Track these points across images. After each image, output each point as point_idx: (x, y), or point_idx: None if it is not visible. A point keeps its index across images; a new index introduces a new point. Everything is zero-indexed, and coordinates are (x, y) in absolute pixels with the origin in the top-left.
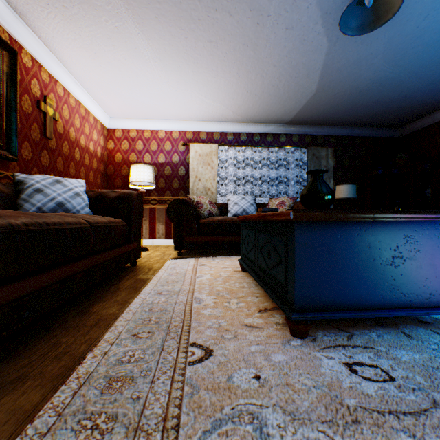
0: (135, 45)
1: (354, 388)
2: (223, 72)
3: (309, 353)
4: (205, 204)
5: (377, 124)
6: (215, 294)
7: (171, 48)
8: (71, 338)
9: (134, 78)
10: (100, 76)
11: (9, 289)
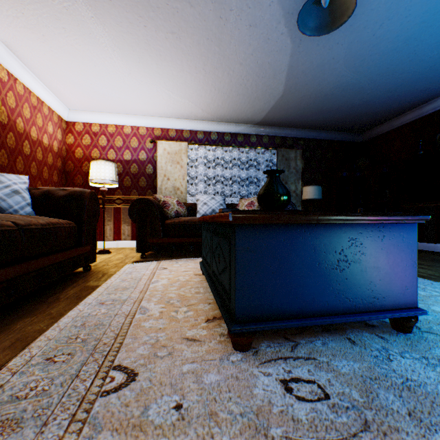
0: (89, 29)
1: (285, 412)
2: (188, 67)
3: (247, 369)
4: (173, 204)
5: (341, 128)
6: (165, 302)
7: (130, 36)
8: None
9: (92, 67)
10: (52, 62)
11: None
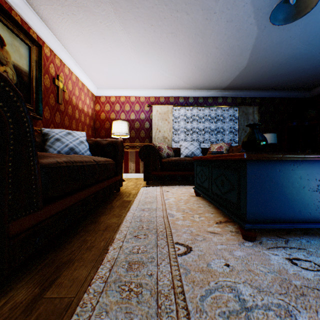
0: (119, 37)
1: (297, 274)
2: (179, 54)
3: (259, 251)
4: (165, 148)
5: (292, 88)
6: (181, 211)
7: (143, 39)
8: (92, 237)
9: (116, 60)
10: (93, 60)
11: (59, 203)
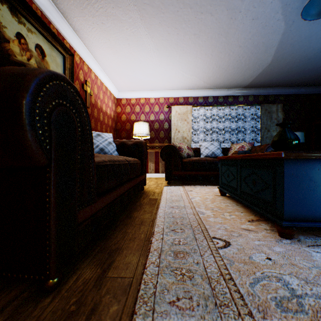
0: (143, 42)
1: None
2: (200, 54)
3: (298, 248)
4: (185, 148)
5: (320, 83)
6: (210, 209)
7: (166, 42)
8: (132, 230)
9: (138, 64)
10: (117, 64)
11: (106, 198)
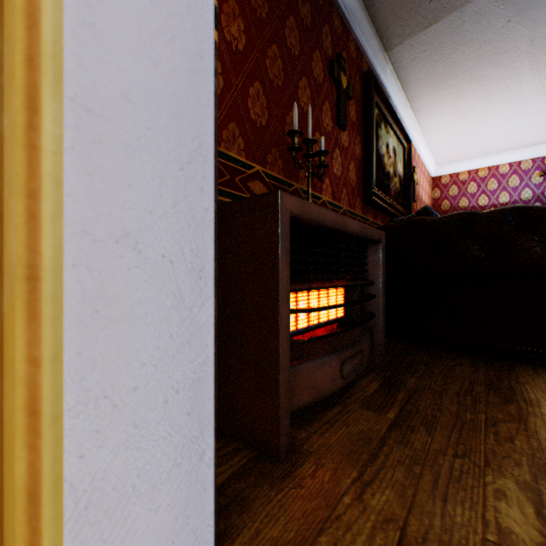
0: (519, 91)
1: None
2: None
3: None
4: None
5: None
6: None
7: None
8: None
9: (494, 121)
10: (454, 132)
11: None
